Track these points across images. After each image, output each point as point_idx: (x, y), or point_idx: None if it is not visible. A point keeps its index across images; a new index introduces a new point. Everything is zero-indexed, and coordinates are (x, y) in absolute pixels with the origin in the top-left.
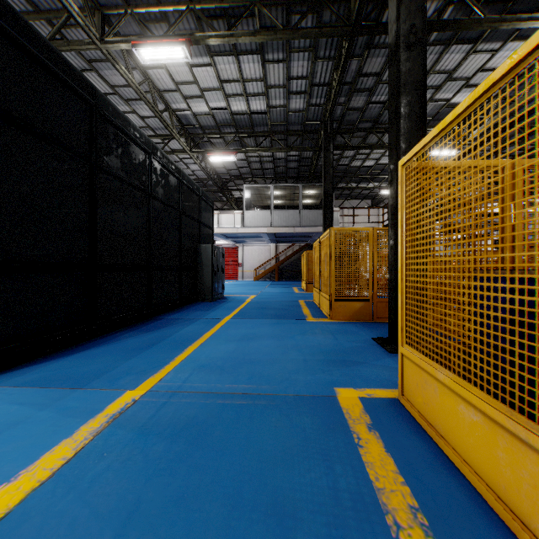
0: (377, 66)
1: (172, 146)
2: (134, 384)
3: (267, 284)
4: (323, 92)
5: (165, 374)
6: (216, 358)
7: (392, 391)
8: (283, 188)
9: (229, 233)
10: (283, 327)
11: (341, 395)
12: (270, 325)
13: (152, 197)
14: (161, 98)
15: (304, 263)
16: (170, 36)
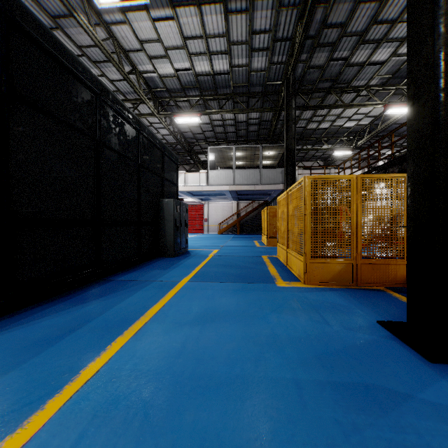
0: (343, 15)
1: (142, 111)
2: None
3: (229, 237)
4: (286, 48)
5: (29, 435)
6: (146, 373)
7: None
8: (244, 149)
9: (195, 191)
10: (250, 296)
11: None
12: (234, 293)
13: (102, 144)
14: (127, 58)
15: (265, 218)
16: None
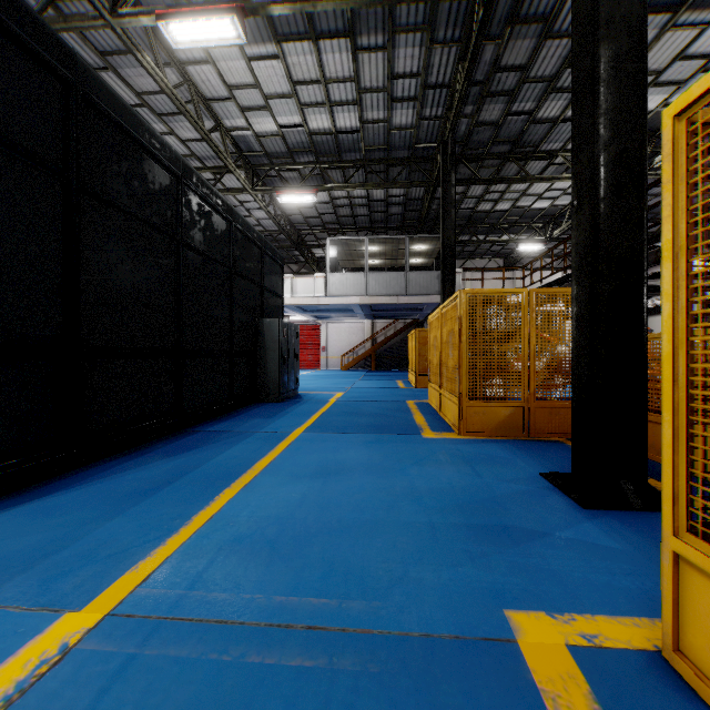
0: (523, 54)
1: (227, 184)
2: (87, 592)
3: (360, 375)
4: (442, 97)
5: (160, 561)
6: (266, 518)
7: (634, 624)
8: (382, 241)
9: (307, 305)
10: (386, 448)
11: (526, 637)
12: (365, 445)
13: (184, 244)
14: (208, 110)
15: (412, 346)
16: (214, 5)
